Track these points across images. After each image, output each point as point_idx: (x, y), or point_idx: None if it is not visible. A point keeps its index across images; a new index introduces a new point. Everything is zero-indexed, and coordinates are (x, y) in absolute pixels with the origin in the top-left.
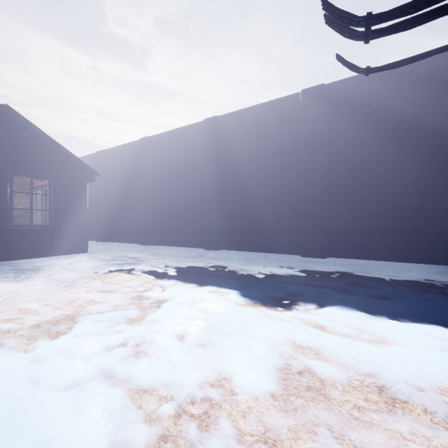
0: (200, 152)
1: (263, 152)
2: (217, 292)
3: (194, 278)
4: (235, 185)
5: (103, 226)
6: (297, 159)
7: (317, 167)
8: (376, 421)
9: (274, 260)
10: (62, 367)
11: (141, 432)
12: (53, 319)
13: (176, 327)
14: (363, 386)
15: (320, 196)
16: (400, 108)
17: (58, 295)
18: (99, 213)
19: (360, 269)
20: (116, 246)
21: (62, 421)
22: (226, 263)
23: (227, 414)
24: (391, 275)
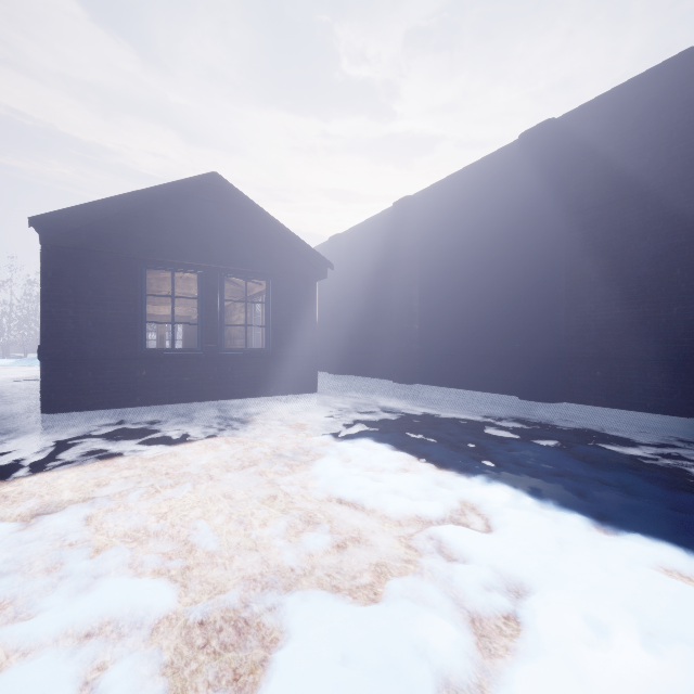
0: (509, 204)
1: (690, 168)
2: None
3: (562, 493)
4: (599, 260)
5: (337, 350)
6: None
7: None
8: None
9: None
10: None
11: None
12: (239, 594)
13: None
14: None
15: None
16: None
17: (264, 494)
18: (331, 330)
19: None
20: (356, 383)
21: None
22: (608, 443)
23: None
24: None
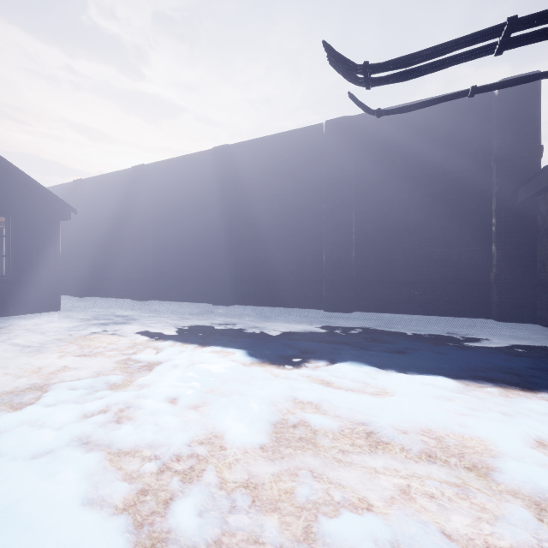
0: (208, 186)
1: (283, 190)
2: (221, 353)
3: (196, 338)
4: (250, 227)
5: (82, 277)
6: (321, 199)
7: (342, 210)
8: (357, 461)
9: (293, 315)
10: (29, 436)
11: (120, 488)
12: (15, 389)
13: (168, 390)
14: (353, 433)
15: (346, 242)
16: (428, 148)
17: (21, 362)
18: (76, 259)
19: (385, 323)
20: (100, 302)
21: (30, 485)
22: (237, 320)
23: (213, 466)
24: (415, 329)
